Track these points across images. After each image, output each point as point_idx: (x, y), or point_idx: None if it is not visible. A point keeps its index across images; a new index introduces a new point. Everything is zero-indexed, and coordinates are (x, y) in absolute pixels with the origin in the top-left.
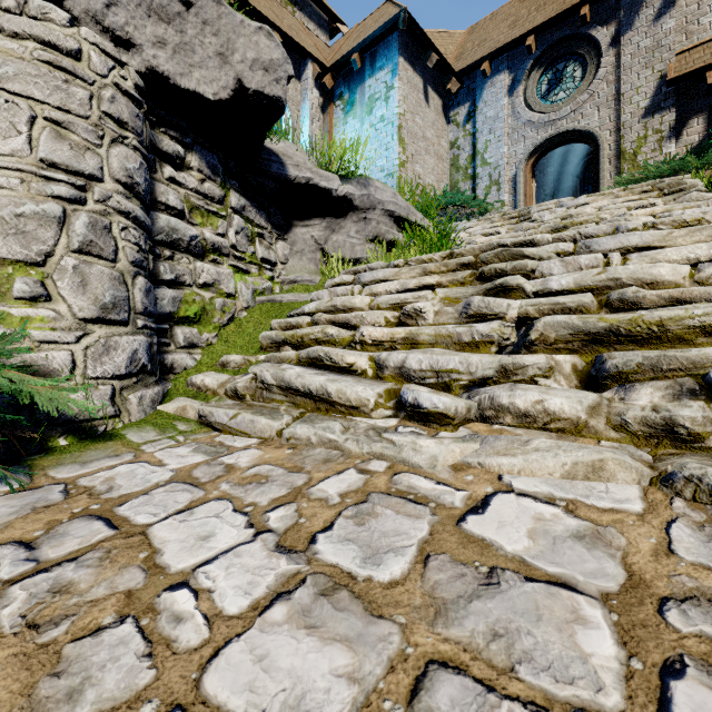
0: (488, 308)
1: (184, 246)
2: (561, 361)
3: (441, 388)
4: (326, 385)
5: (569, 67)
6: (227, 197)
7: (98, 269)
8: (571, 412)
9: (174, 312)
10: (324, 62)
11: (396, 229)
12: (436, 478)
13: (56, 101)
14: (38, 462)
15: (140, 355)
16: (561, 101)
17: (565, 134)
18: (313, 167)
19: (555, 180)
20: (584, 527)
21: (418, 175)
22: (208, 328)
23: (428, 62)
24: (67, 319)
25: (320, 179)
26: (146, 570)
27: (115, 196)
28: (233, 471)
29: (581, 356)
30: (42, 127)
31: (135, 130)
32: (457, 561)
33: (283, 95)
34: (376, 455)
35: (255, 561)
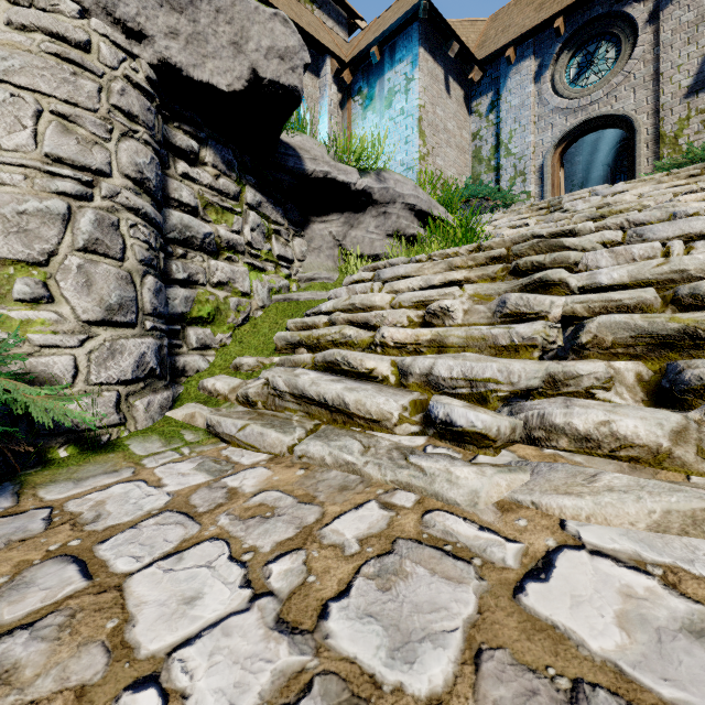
0: (528, 306)
1: (197, 244)
2: (621, 368)
3: (475, 400)
4: (343, 394)
5: (601, 48)
6: (243, 193)
7: (104, 269)
8: (648, 437)
9: (186, 312)
10: (342, 58)
11: (417, 223)
12: (479, 521)
13: (63, 94)
14: (31, 478)
15: (148, 358)
16: (592, 85)
17: (597, 119)
18: (330, 160)
19: (584, 170)
20: (699, 615)
21: (439, 168)
22: (222, 329)
23: (450, 52)
24: (70, 322)
25: (339, 173)
26: (110, 650)
27: (123, 192)
28: (235, 497)
29: (645, 363)
30: (49, 121)
31: (146, 124)
32: (522, 664)
33: (299, 84)
34: (402, 485)
35: (247, 644)
